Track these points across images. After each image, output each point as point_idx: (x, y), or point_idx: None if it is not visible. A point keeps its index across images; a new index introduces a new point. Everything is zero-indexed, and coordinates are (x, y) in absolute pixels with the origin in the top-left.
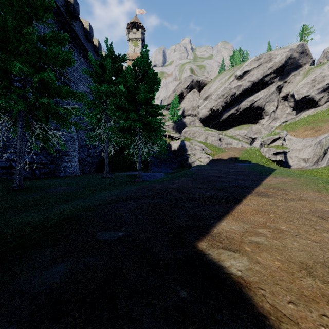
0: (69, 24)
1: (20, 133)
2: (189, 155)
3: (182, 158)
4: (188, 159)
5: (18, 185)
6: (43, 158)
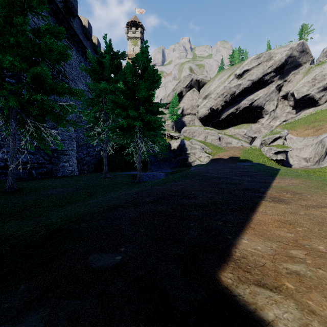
0: (67, 21)
1: (12, 132)
2: (189, 154)
3: (182, 157)
4: (188, 158)
5: (10, 187)
6: (40, 157)
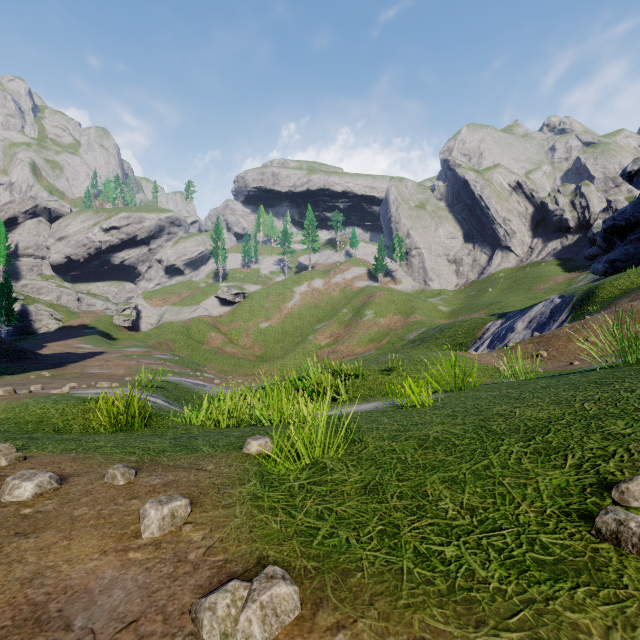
0: None
1: None
2: (34, 321)
3: (25, 324)
4: (33, 325)
5: None
6: None
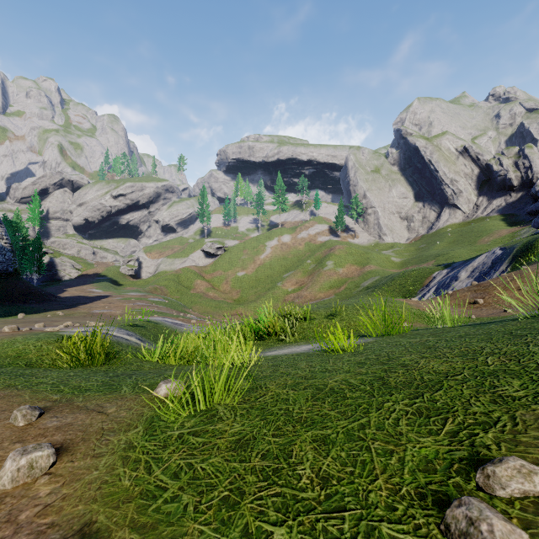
0: None
1: None
2: (59, 270)
3: (52, 273)
4: (59, 274)
5: None
6: None
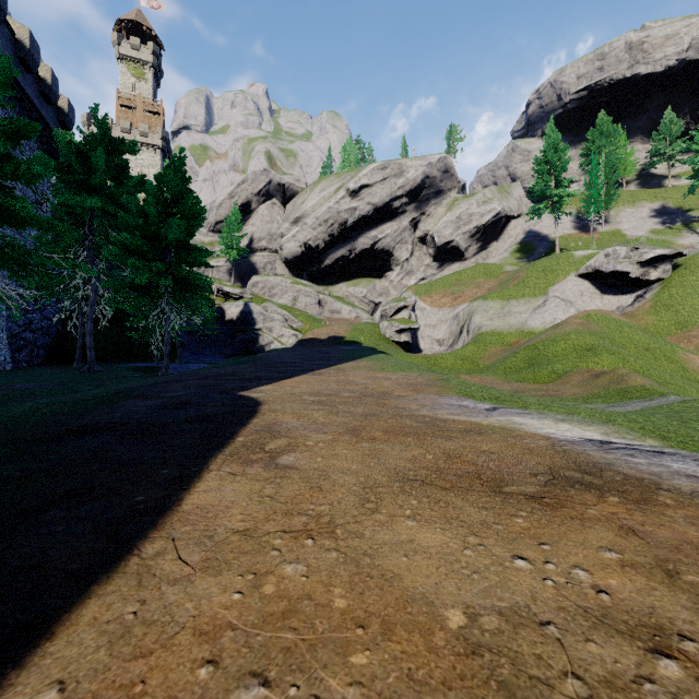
0: None
1: None
2: (260, 331)
3: (247, 336)
4: (259, 338)
5: None
6: None
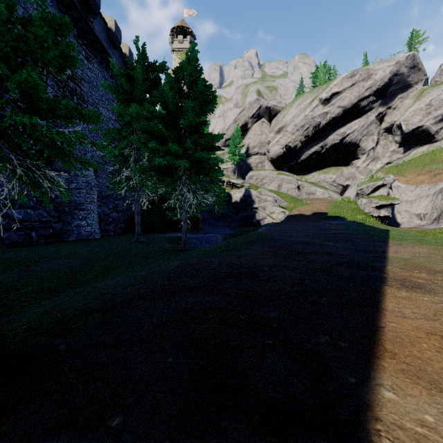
0: (85, 21)
1: None
2: (256, 209)
3: (247, 213)
4: (256, 215)
5: None
6: (44, 213)
